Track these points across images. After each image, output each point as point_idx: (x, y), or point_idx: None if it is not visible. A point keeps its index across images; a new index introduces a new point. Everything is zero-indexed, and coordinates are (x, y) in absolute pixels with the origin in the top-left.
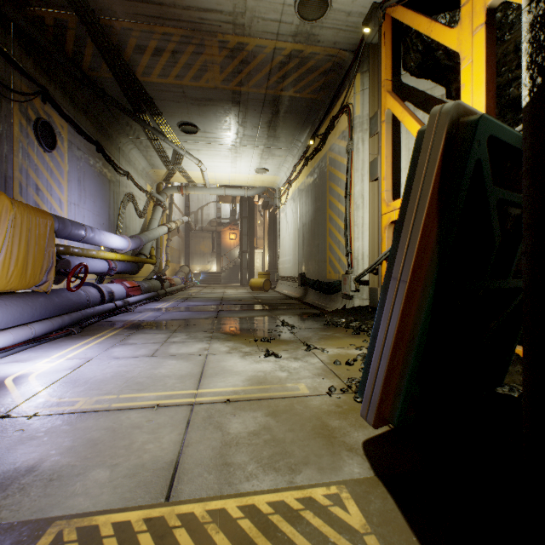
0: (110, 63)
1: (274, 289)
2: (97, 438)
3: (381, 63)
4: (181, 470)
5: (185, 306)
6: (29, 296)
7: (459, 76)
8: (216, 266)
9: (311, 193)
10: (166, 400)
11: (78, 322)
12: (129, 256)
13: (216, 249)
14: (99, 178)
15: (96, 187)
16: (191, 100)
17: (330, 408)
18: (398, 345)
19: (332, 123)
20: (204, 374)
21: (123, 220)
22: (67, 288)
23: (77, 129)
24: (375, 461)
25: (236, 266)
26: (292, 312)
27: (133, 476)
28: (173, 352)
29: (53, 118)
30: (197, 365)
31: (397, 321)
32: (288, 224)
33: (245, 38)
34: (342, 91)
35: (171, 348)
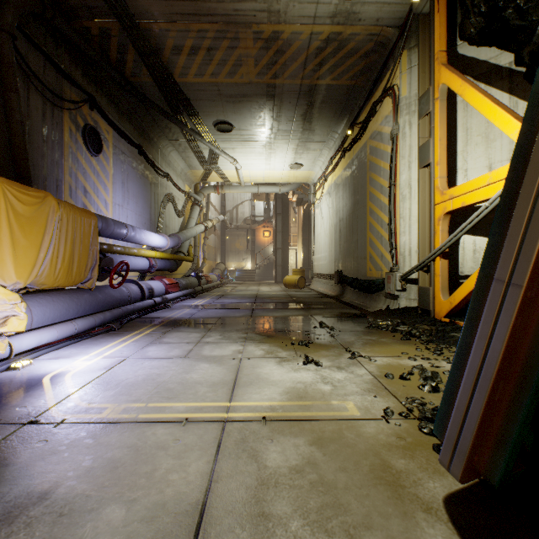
0: (149, 67)
1: (309, 286)
2: (118, 460)
3: (434, 33)
4: (208, 518)
5: (220, 303)
6: (75, 293)
7: (534, 36)
8: (251, 263)
9: (348, 186)
10: (196, 413)
11: (119, 318)
12: (168, 254)
13: (251, 246)
14: (141, 180)
15: (138, 189)
16: (226, 97)
17: (390, 439)
18: (503, 374)
19: (373, 109)
20: (238, 382)
21: (163, 220)
22: (110, 285)
23: (121, 133)
24: (469, 536)
25: (270, 263)
26: (330, 311)
27: (151, 521)
28: (206, 353)
29: (99, 124)
30: (231, 371)
31: (503, 341)
32: (323, 220)
33: (280, 26)
34: (385, 73)
35: (204, 349)
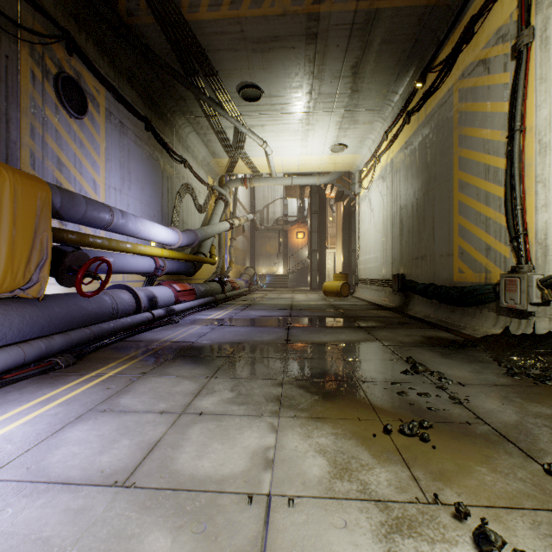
0: None
1: (352, 294)
2: None
3: None
4: None
5: (244, 316)
6: (3, 305)
7: None
8: (283, 268)
9: (417, 160)
10: None
11: (84, 343)
12: (181, 253)
13: (283, 249)
14: (148, 161)
15: (145, 172)
16: (251, 43)
17: None
18: None
19: (469, 30)
20: None
21: (178, 214)
22: (78, 292)
23: (118, 96)
24: None
25: (304, 268)
26: (405, 334)
27: None
28: (183, 465)
29: (83, 78)
30: None
31: None
32: (373, 212)
33: None
34: None
35: (186, 444)
